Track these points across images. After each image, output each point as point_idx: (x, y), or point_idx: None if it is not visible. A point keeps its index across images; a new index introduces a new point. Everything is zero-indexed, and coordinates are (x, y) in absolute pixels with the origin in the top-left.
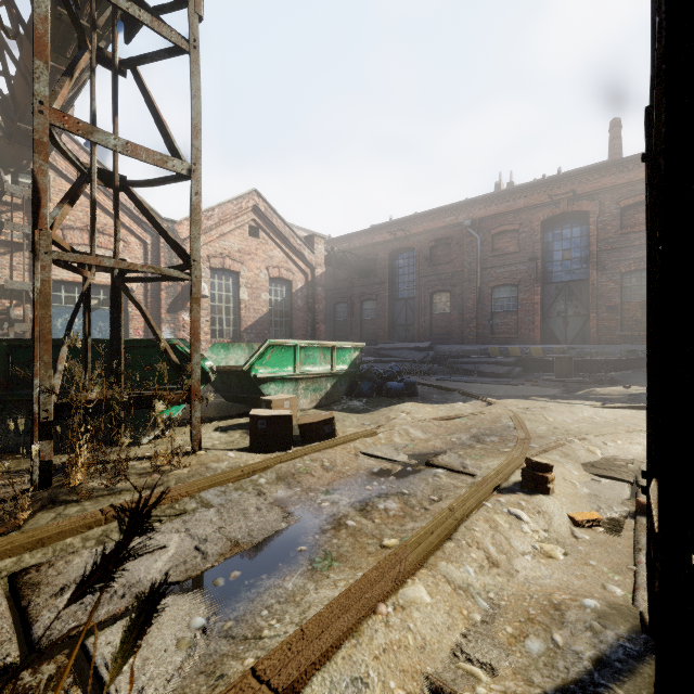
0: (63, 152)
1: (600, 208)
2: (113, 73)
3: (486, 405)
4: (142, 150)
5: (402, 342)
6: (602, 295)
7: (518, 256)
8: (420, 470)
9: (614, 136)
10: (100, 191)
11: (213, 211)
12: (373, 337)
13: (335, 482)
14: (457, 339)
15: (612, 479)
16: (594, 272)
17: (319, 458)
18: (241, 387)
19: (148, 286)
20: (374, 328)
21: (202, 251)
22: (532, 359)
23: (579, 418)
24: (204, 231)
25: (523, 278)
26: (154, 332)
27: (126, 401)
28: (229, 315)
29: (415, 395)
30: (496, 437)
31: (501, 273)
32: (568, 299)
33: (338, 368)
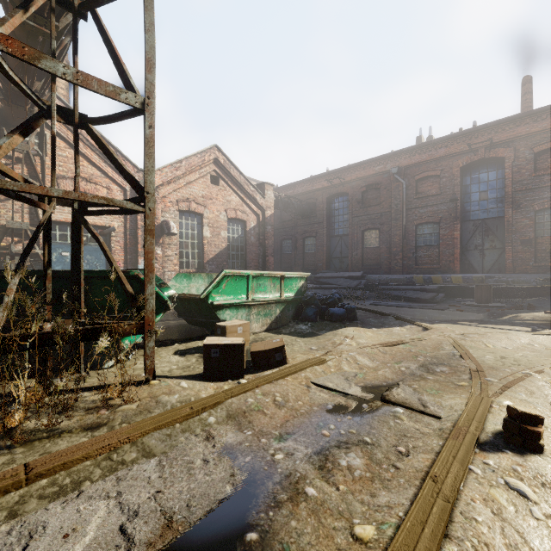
0: (15, 83)
1: (515, 154)
2: (73, 14)
3: (422, 329)
4: (93, 80)
5: (338, 271)
6: (517, 230)
7: (440, 198)
8: (376, 407)
9: (526, 91)
10: (87, 147)
11: (180, 163)
12: (313, 268)
13: (288, 422)
14: (385, 269)
15: None
16: (510, 210)
17: (271, 391)
18: (200, 313)
19: (127, 226)
20: (314, 260)
21: (172, 196)
22: (453, 286)
23: (518, 344)
24: (173, 180)
25: (443, 216)
26: (111, 263)
27: (76, 334)
28: (194, 249)
29: (355, 319)
30: (445, 367)
31: (424, 213)
32: (485, 234)
33: (286, 295)
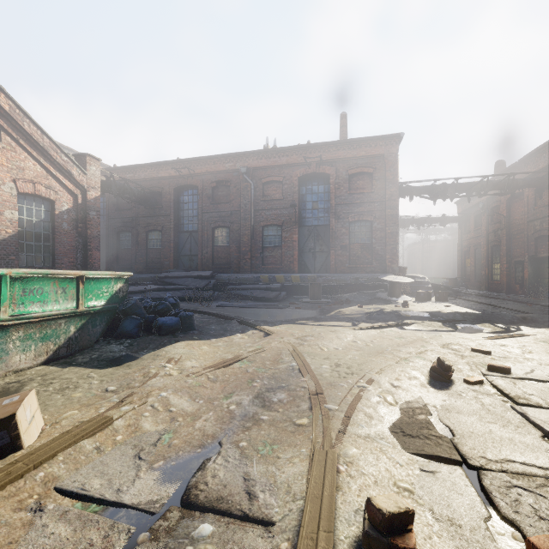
0: None
1: (336, 173)
2: None
3: (264, 335)
4: None
5: (187, 270)
6: (338, 237)
7: (282, 202)
8: (166, 533)
9: (343, 124)
10: None
11: None
12: (159, 266)
13: None
14: (235, 269)
15: (438, 460)
16: (333, 220)
17: None
18: None
19: None
20: (160, 257)
21: None
22: (293, 285)
23: (346, 343)
24: None
25: (285, 220)
26: None
27: None
28: None
29: (192, 329)
30: (283, 393)
31: (270, 215)
32: (316, 239)
33: (90, 304)
